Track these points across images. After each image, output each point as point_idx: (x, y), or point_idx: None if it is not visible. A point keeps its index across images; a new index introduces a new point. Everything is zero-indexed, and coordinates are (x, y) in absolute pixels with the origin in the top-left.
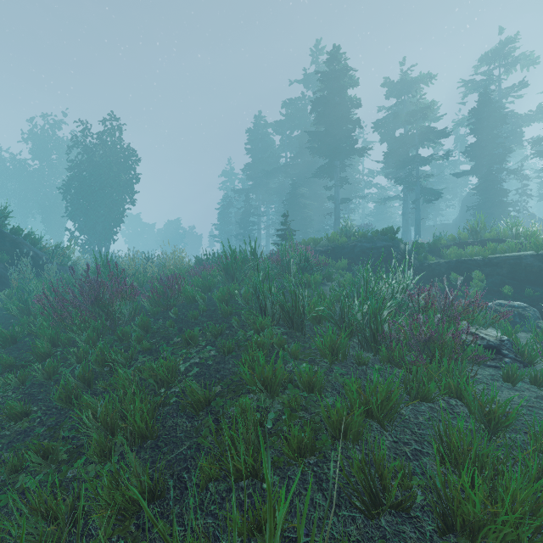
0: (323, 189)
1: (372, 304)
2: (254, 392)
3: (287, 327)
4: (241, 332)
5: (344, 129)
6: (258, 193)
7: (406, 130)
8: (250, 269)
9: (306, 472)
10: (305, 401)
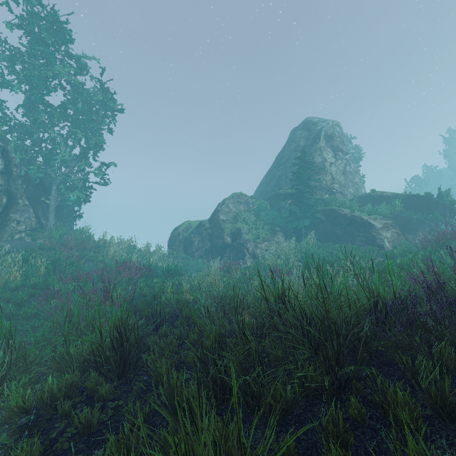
0: None
1: None
2: None
3: None
4: None
5: None
6: None
7: None
8: None
9: None
10: None
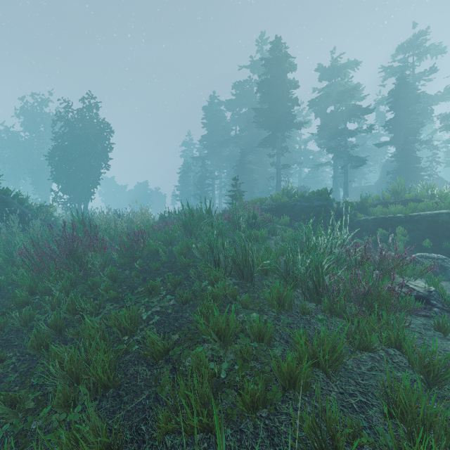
0: (267, 157)
1: (314, 259)
2: (208, 341)
3: (238, 278)
4: (197, 282)
5: (284, 106)
6: (212, 160)
7: (336, 107)
8: (206, 225)
9: (258, 425)
10: (255, 351)
